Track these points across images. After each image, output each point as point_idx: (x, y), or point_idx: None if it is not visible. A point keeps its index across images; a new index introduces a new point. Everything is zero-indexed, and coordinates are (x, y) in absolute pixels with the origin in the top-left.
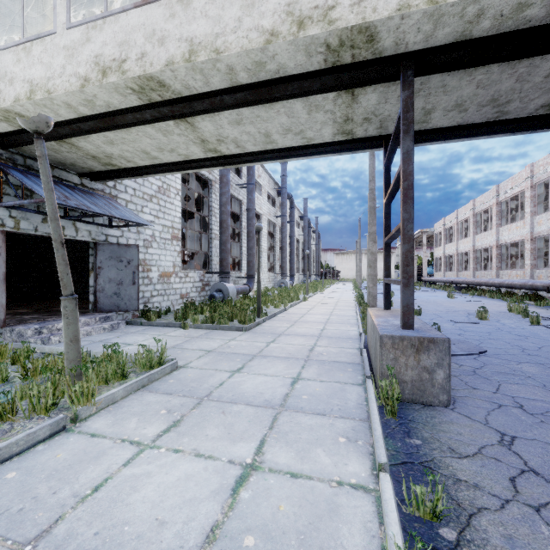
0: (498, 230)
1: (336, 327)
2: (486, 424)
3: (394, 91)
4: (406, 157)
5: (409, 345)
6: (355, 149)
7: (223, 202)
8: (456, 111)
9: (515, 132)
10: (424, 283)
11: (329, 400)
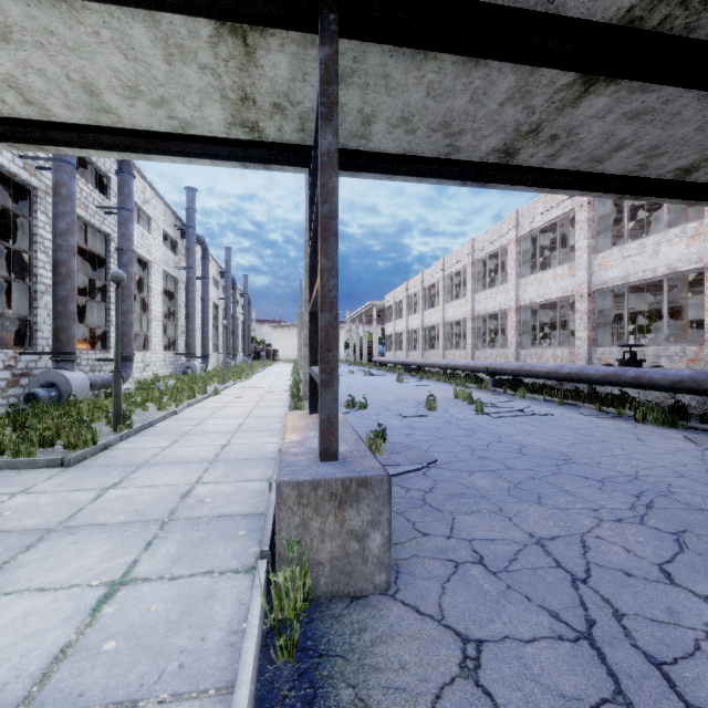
0: (445, 307)
1: (248, 440)
2: (442, 622)
3: (314, 60)
4: (327, 162)
5: (327, 495)
6: (268, 161)
7: (59, 229)
8: (403, 129)
9: (465, 182)
10: (374, 364)
11: (168, 638)
